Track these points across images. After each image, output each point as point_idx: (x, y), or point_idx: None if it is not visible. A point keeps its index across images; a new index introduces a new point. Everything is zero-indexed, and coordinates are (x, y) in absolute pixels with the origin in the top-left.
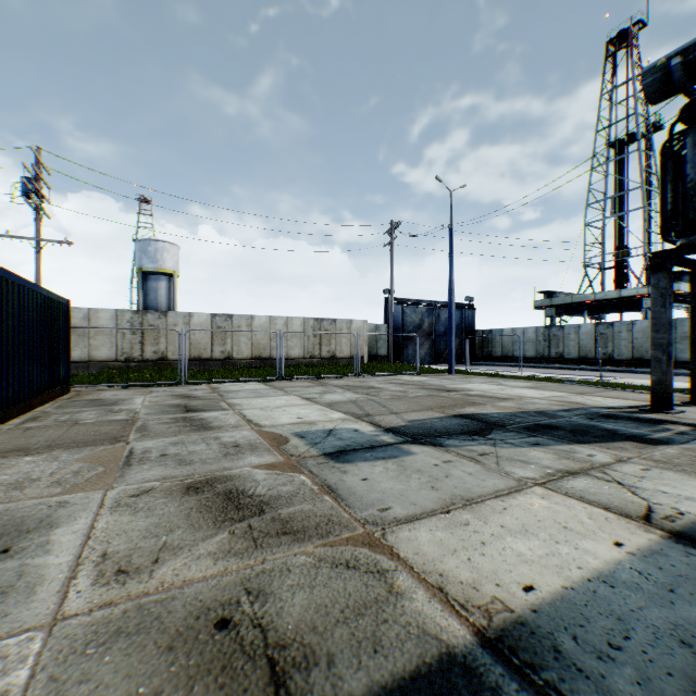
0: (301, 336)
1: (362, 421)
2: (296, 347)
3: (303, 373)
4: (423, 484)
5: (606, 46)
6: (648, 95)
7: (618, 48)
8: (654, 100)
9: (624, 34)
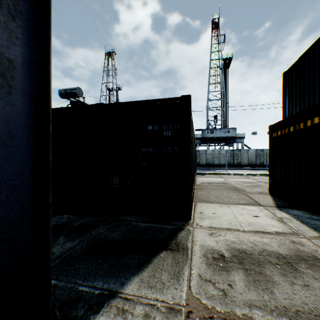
0: None
1: None
2: None
3: None
4: None
5: (105, 54)
6: (61, 96)
7: (109, 57)
8: (63, 98)
9: (110, 53)
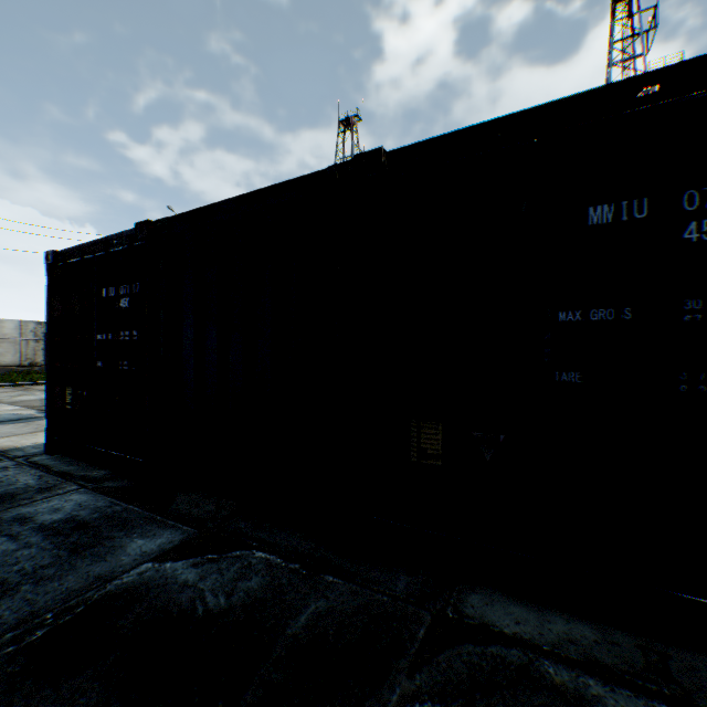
0: (18, 341)
1: (33, 409)
2: (9, 353)
3: (12, 381)
4: (34, 428)
5: (339, 124)
6: None
7: (347, 128)
8: None
9: (350, 120)
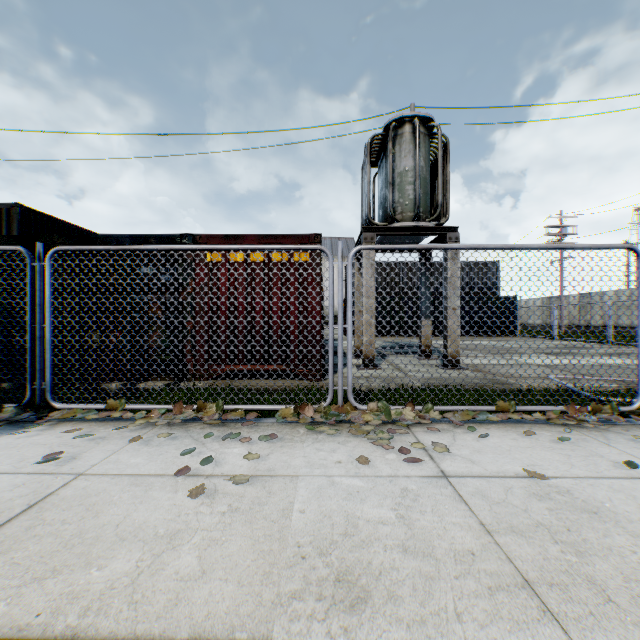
0: None
1: None
2: None
3: None
4: None
5: None
6: None
7: None
8: None
9: None
